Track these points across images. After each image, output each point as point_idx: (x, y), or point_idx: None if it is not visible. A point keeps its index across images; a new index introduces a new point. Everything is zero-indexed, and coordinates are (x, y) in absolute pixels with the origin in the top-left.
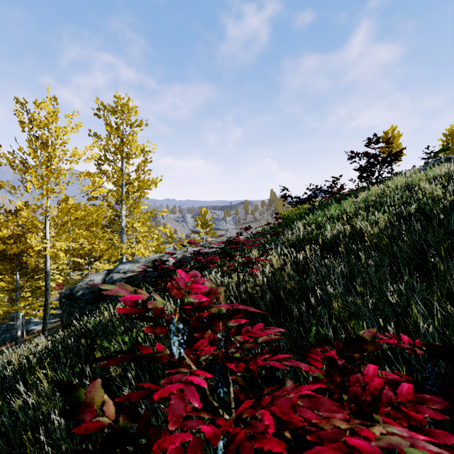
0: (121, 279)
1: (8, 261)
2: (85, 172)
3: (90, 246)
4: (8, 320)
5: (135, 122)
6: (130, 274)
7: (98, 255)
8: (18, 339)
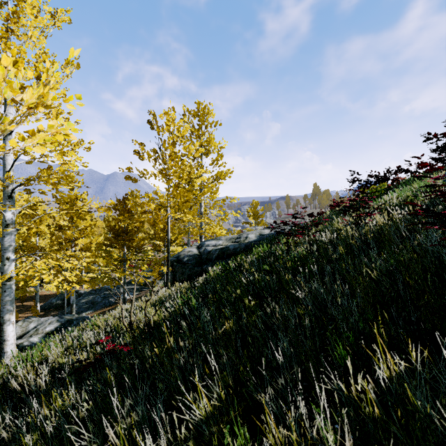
0: (215, 250)
1: (121, 238)
2: (188, 164)
3: (199, 220)
4: (104, 291)
5: (212, 123)
6: (221, 246)
7: (174, 239)
8: (125, 299)
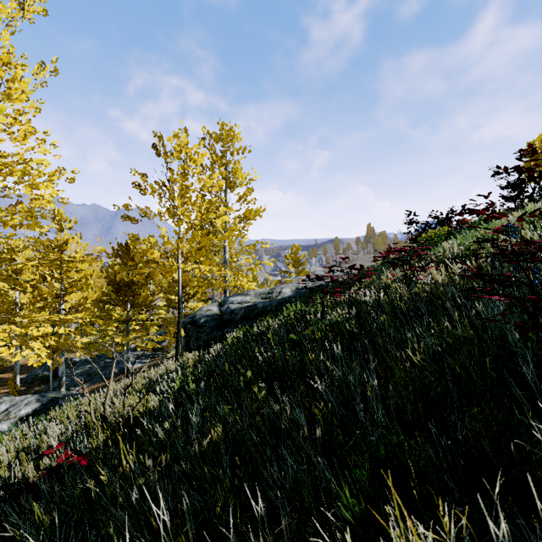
0: (240, 308)
1: (123, 292)
2: (206, 200)
3: (219, 272)
4: (105, 358)
5: (239, 149)
6: (247, 304)
7: (193, 293)
8: (128, 370)
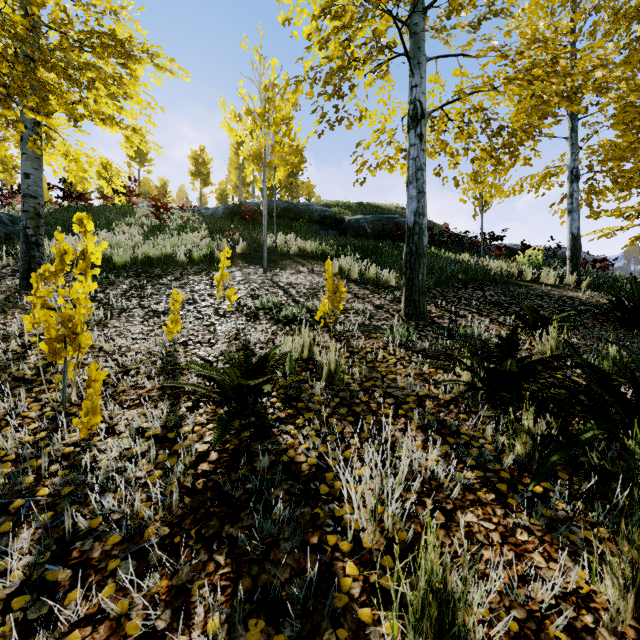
0: None
1: None
2: None
3: None
4: None
5: None
6: None
7: None
8: None
